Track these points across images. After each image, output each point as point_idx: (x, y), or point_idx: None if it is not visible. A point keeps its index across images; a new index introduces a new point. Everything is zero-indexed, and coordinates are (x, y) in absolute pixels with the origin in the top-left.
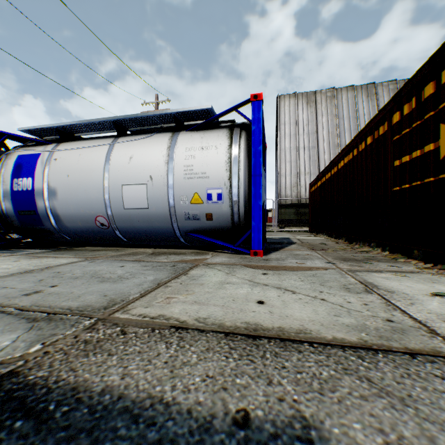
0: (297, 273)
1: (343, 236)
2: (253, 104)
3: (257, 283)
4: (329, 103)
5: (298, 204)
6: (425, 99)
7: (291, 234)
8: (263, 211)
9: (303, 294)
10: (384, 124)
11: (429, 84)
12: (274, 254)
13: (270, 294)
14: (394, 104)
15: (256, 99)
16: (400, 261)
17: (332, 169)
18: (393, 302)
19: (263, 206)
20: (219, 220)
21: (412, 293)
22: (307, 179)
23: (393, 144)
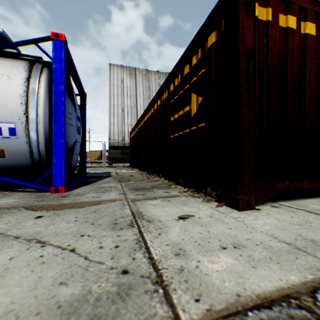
0: (81, 210)
1: (147, 169)
2: (54, 42)
3: (7, 236)
4: (144, 78)
5: (123, 146)
6: (185, 75)
7: (115, 169)
8: (73, 149)
9: (55, 245)
10: (166, 91)
11: (187, 65)
12: (81, 188)
13: (2, 257)
14: (171, 78)
15: (58, 38)
16: (172, 187)
17: (141, 122)
18: (146, 236)
19: (75, 145)
20: (15, 157)
21: (166, 219)
22: (129, 129)
23: (170, 106)
